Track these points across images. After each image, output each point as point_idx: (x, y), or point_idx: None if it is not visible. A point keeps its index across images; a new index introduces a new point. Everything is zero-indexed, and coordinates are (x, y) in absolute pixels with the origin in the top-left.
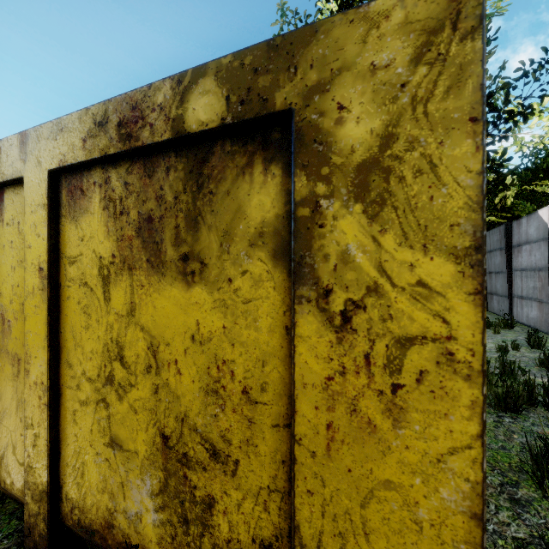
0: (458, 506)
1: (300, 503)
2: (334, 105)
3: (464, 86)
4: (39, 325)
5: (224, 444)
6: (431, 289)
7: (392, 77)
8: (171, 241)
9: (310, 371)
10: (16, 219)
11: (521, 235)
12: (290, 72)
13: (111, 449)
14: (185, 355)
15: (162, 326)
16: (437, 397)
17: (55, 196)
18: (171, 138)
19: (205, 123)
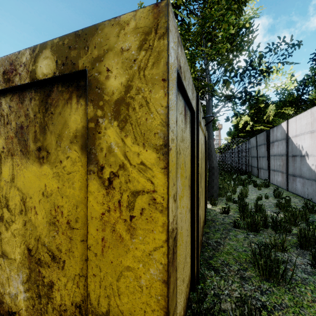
0: (157, 277)
1: (90, 281)
2: (105, 68)
3: (160, 62)
4: None
5: (58, 252)
6: (146, 166)
7: (130, 56)
8: (32, 139)
9: (94, 210)
10: None
11: (274, 136)
12: (85, 49)
13: (2, 258)
14: (39, 203)
15: (28, 187)
16: (149, 222)
17: None
18: (29, 82)
19: (46, 75)
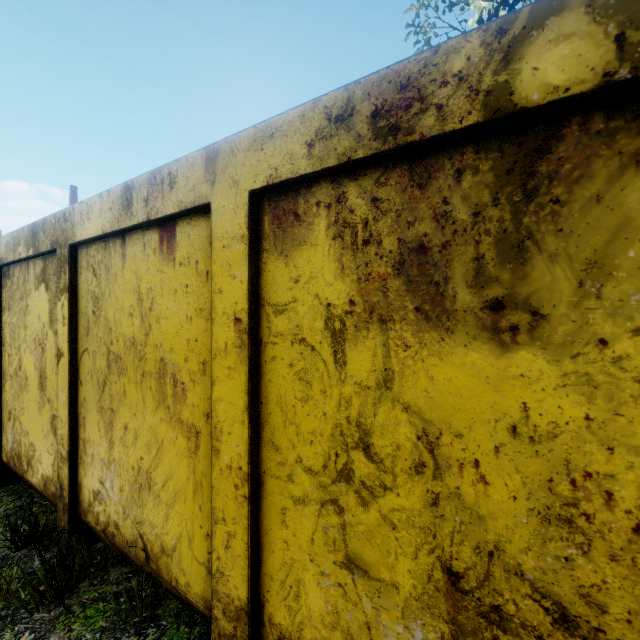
0: None
1: None
2: None
3: None
4: (235, 393)
5: (587, 609)
6: None
7: None
8: (465, 280)
9: None
10: (193, 257)
11: None
12: None
13: (348, 571)
14: (497, 455)
15: (447, 407)
16: None
17: (254, 225)
18: (481, 121)
19: (562, 88)
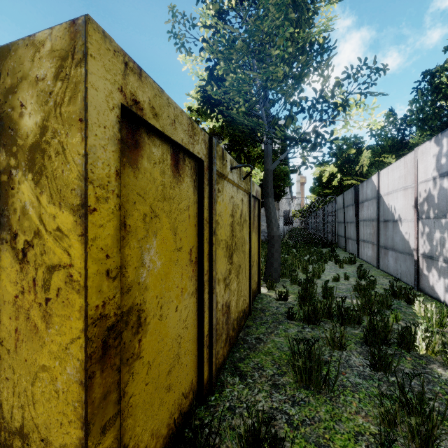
0: (74, 377)
1: (2, 387)
2: (19, 103)
3: (77, 97)
4: None
5: None
6: (63, 233)
7: (46, 87)
8: None
9: (7, 292)
10: None
11: (363, 194)
12: None
13: None
14: None
15: None
16: (65, 305)
17: None
18: None
19: None
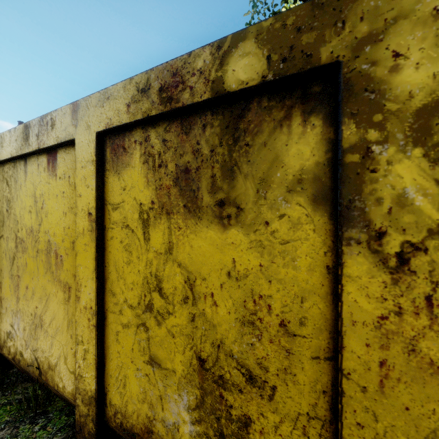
0: None
1: (348, 434)
2: (388, 53)
3: None
4: (88, 260)
5: (260, 371)
6: None
7: None
8: (207, 189)
9: (360, 309)
10: (67, 173)
11: None
12: (337, 27)
13: (151, 366)
14: (221, 289)
15: (198, 263)
16: None
17: (101, 154)
18: (210, 98)
19: (245, 82)
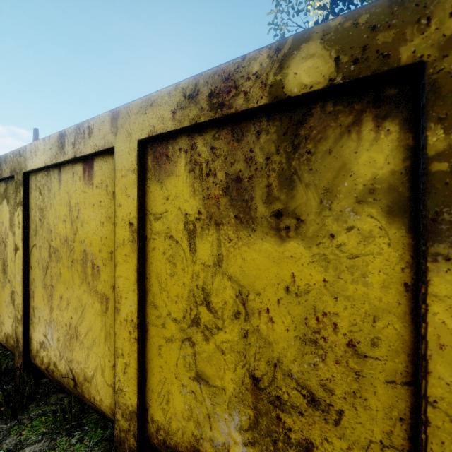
0: None
1: None
2: None
3: None
4: (129, 271)
5: (324, 393)
6: None
7: None
8: (261, 199)
9: (450, 332)
10: (105, 182)
11: None
12: (420, 24)
13: (197, 383)
14: (278, 305)
15: (252, 277)
16: None
17: (142, 162)
18: (268, 103)
19: (309, 86)
